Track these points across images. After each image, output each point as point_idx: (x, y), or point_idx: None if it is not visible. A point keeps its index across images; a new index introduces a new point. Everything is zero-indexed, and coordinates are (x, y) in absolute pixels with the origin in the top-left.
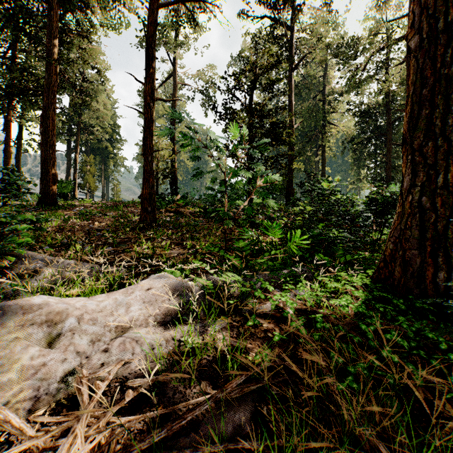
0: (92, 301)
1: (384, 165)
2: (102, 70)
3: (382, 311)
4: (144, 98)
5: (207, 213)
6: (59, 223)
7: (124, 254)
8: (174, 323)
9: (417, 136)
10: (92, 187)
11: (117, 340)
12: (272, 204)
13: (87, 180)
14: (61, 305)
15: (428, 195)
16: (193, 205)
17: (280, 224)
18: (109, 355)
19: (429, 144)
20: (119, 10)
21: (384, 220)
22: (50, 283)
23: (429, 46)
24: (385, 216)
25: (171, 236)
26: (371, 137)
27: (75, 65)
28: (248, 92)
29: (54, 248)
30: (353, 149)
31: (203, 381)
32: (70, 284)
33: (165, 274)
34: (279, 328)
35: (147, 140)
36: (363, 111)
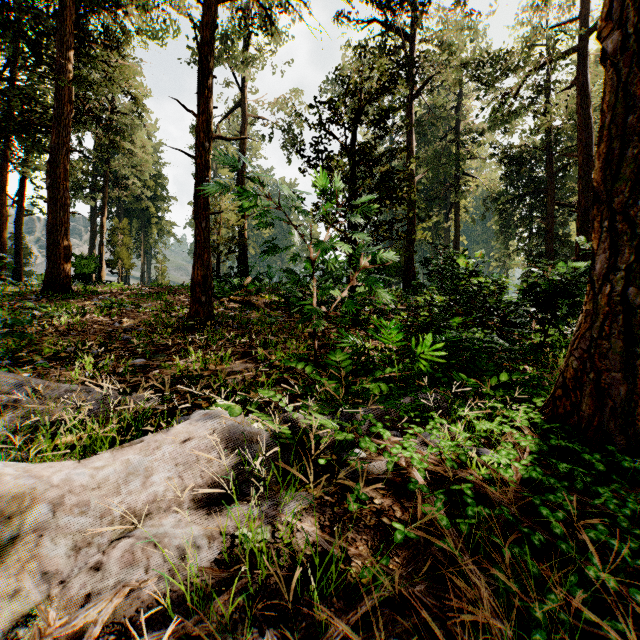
0: (84, 468)
1: (543, 234)
2: (138, 96)
3: (565, 471)
4: (196, 134)
5: (289, 304)
6: (68, 320)
7: (160, 370)
8: (226, 501)
9: (618, 190)
10: (126, 264)
11: (119, 546)
12: (386, 294)
13: (119, 255)
14: (29, 477)
15: (638, 285)
16: (270, 292)
17: (397, 321)
18: (103, 575)
19: (639, 202)
20: (162, 10)
21: (550, 315)
22: (32, 425)
23: (639, 46)
24: (551, 310)
25: (235, 341)
26: (524, 194)
27: (99, 89)
28: (349, 127)
29: (52, 363)
30: (499, 211)
31: (268, 630)
32: (57, 431)
33: (216, 411)
34: (401, 506)
35: (200, 197)
36: (513, 157)
